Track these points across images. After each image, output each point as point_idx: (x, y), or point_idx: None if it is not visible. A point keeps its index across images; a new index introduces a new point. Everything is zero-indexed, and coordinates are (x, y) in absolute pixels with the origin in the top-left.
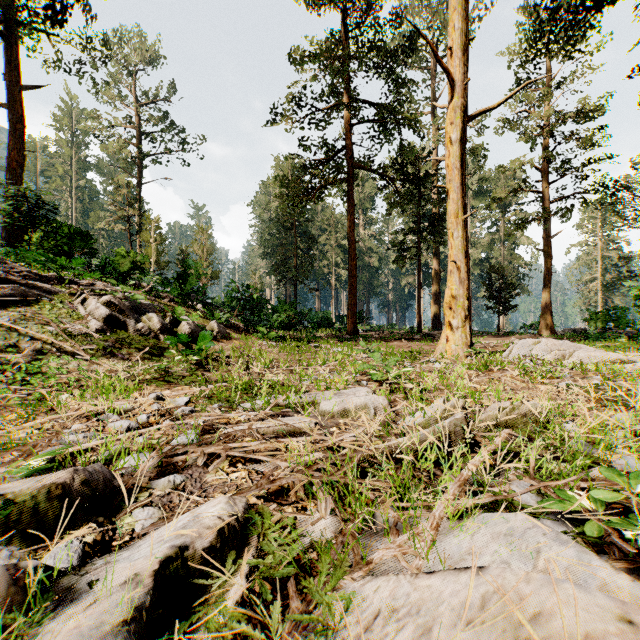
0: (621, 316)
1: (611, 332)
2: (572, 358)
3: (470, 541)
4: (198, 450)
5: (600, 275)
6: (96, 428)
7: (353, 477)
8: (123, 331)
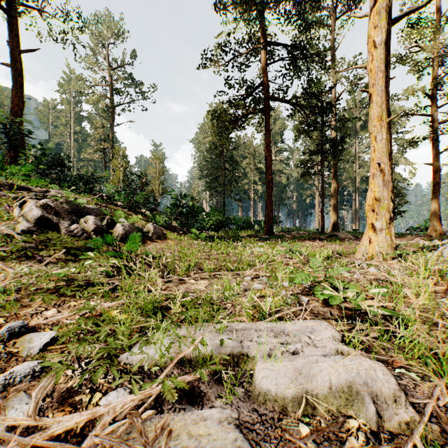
0: None
1: None
2: None
3: None
4: None
5: None
6: None
7: None
8: (55, 232)
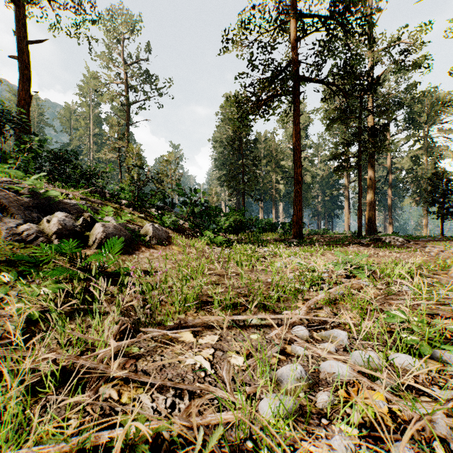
0: None
1: None
2: None
3: None
4: None
5: None
6: None
7: None
8: None
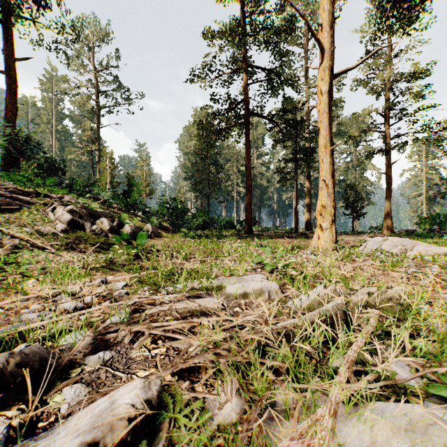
0: (443, 220)
1: (436, 232)
2: (416, 252)
3: (370, 433)
4: (127, 328)
5: (425, 191)
6: (50, 308)
7: (254, 355)
8: (82, 231)
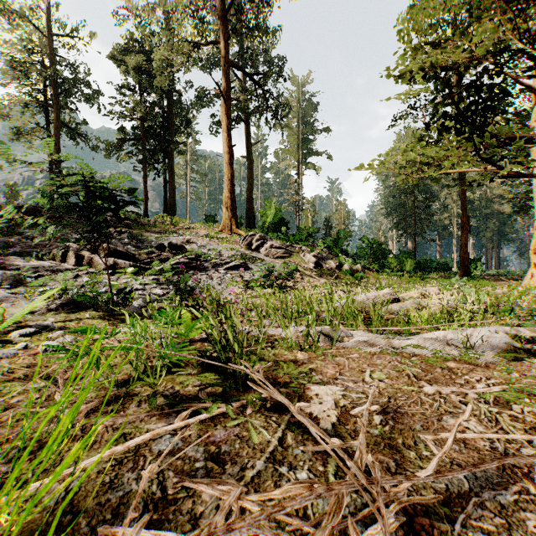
0: None
1: None
2: None
3: None
4: None
5: None
6: None
7: None
8: (321, 268)
